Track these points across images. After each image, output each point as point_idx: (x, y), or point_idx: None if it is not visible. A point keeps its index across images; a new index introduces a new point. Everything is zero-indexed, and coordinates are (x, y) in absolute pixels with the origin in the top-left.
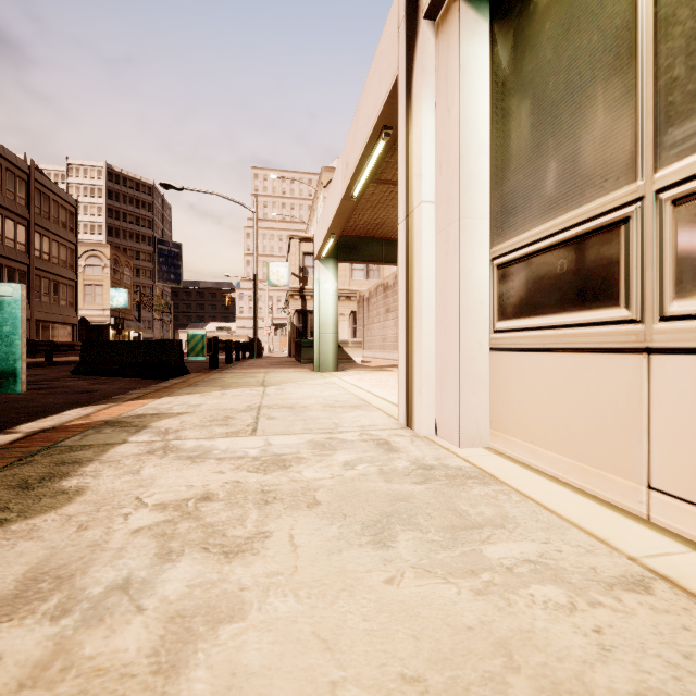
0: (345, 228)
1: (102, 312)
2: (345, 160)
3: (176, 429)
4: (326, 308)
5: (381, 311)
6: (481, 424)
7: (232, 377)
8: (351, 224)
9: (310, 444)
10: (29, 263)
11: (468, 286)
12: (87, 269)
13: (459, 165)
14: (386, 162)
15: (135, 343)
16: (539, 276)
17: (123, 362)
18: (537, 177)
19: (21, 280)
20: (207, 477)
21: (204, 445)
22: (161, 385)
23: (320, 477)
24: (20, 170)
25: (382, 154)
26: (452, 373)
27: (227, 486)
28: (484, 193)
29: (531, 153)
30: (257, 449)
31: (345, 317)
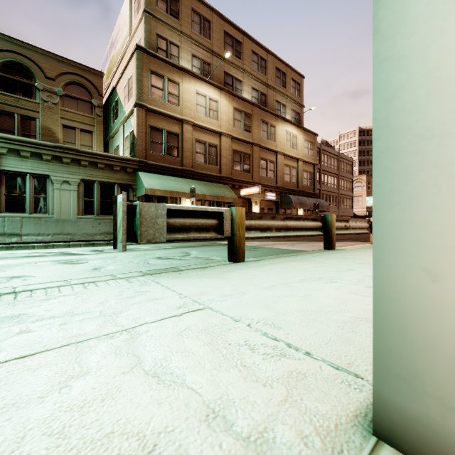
0: None
1: (362, 209)
2: None
3: None
4: None
5: None
6: None
7: None
8: None
9: None
10: (338, 192)
11: None
12: (354, 189)
13: None
14: None
15: None
16: None
17: None
18: None
19: (335, 200)
20: None
21: None
22: None
23: None
24: (335, 155)
25: None
26: None
27: None
28: None
29: None
30: None
31: None
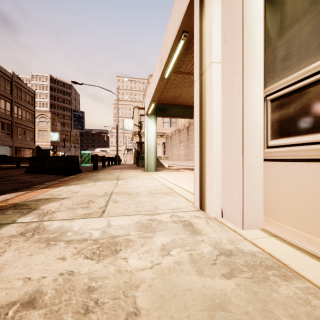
0: (160, 99)
1: (47, 143)
2: (160, 58)
3: (54, 210)
4: (151, 139)
5: (177, 142)
6: (257, 213)
7: (102, 175)
8: (163, 97)
9: (137, 225)
10: (12, 120)
11: (248, 115)
12: (40, 123)
13: (242, 30)
14: (182, 61)
15: (55, 157)
16: (318, 101)
17: (49, 167)
18: (316, 22)
19: (8, 128)
20: (48, 266)
21: (65, 226)
22: (63, 179)
23: (142, 266)
24: (7, 76)
25: (181, 51)
26: (236, 176)
27: (60, 280)
28: (259, 50)
29: (308, 6)
30: (99, 230)
31: (160, 145)
